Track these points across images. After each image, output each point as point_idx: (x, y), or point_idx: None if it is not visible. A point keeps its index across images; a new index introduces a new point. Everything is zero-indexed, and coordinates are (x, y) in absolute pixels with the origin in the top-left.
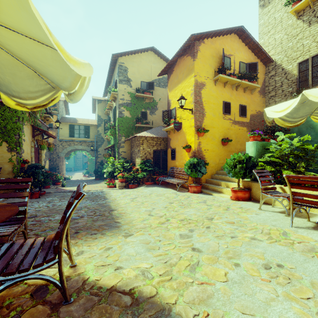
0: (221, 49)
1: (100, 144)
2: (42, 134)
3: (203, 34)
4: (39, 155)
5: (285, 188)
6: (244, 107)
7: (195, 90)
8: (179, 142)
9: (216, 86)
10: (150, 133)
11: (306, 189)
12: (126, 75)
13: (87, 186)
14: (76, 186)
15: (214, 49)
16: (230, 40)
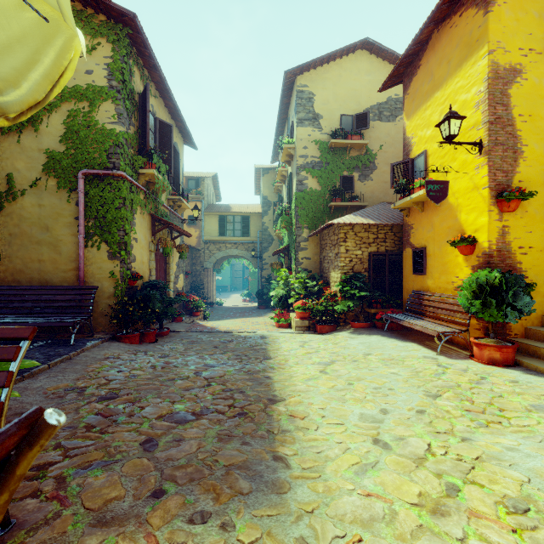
0: None
1: (267, 246)
2: (171, 231)
3: None
4: (165, 266)
5: None
6: None
7: (491, 89)
8: (435, 231)
9: None
10: (362, 217)
11: None
12: (311, 108)
13: (242, 321)
14: (226, 318)
15: None
16: None
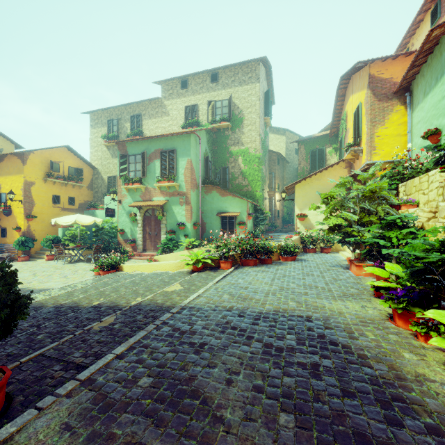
0: (51, 158)
1: None
2: None
3: (32, 150)
4: None
5: (69, 251)
6: (73, 198)
7: (25, 187)
8: (10, 223)
9: (46, 184)
10: None
11: (60, 250)
12: None
13: None
14: None
15: (44, 157)
16: (60, 151)
